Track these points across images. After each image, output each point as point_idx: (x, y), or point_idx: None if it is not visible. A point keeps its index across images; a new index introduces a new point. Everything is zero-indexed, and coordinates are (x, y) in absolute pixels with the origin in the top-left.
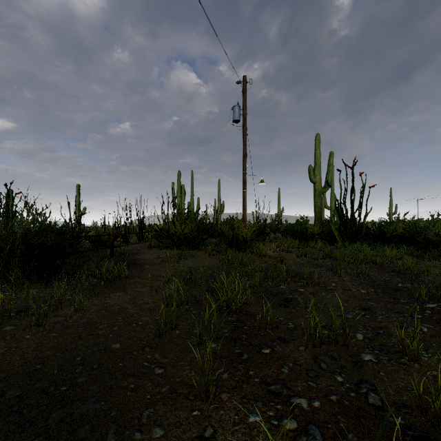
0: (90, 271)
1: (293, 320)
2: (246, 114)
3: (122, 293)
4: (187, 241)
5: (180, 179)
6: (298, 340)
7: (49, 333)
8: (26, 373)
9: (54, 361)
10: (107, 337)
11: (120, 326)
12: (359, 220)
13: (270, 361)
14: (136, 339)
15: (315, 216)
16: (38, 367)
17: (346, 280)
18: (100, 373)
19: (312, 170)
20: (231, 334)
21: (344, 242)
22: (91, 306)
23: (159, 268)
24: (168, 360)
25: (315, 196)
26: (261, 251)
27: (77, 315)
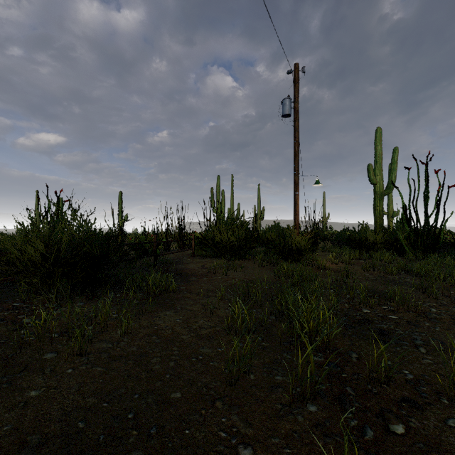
0: (135, 283)
1: (408, 367)
2: (298, 107)
3: (173, 312)
4: (233, 250)
5: (219, 184)
6: (435, 405)
7: (94, 368)
8: (64, 437)
9: (100, 417)
10: (163, 379)
11: (177, 362)
12: (435, 226)
13: (416, 450)
14: (200, 385)
15: (375, 222)
16: (80, 427)
17: (446, 304)
18: (161, 448)
19: (372, 169)
20: (330, 387)
21: (416, 253)
22: (139, 329)
23: (207, 280)
24: (253, 432)
25: (376, 199)
26: (319, 262)
27: (125, 341)
